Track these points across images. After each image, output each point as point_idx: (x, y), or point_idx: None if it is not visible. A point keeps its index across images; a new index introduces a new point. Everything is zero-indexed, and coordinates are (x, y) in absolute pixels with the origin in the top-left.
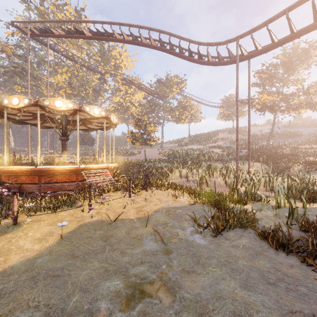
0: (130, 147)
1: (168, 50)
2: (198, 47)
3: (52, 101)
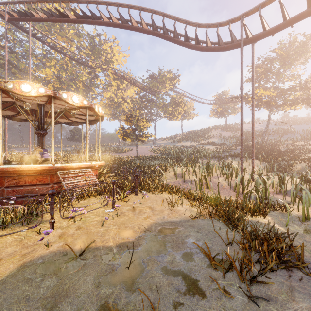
0: (122, 144)
1: (161, 34)
2: (196, 29)
3: (17, 84)
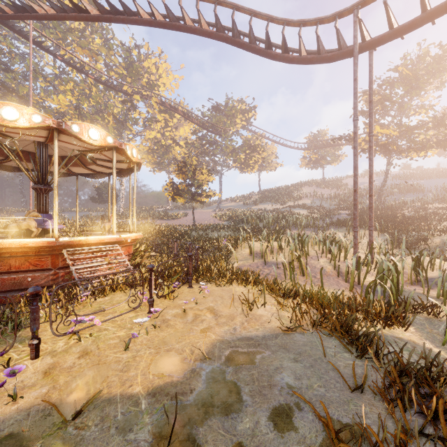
0: (172, 207)
1: (230, 38)
2: (283, 28)
3: None
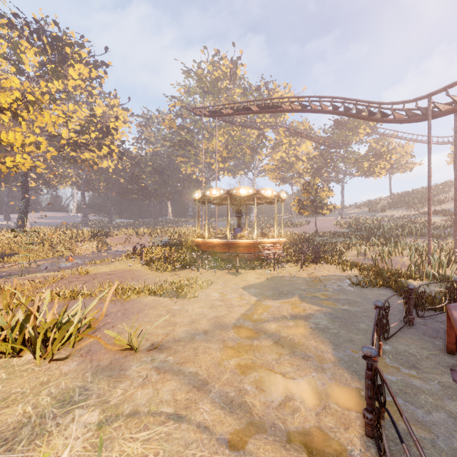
0: (294, 215)
1: (342, 113)
2: (379, 108)
3: (238, 190)
